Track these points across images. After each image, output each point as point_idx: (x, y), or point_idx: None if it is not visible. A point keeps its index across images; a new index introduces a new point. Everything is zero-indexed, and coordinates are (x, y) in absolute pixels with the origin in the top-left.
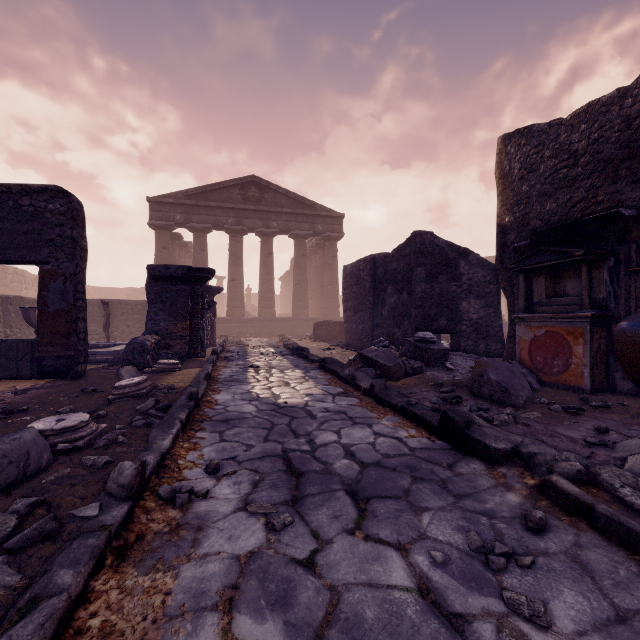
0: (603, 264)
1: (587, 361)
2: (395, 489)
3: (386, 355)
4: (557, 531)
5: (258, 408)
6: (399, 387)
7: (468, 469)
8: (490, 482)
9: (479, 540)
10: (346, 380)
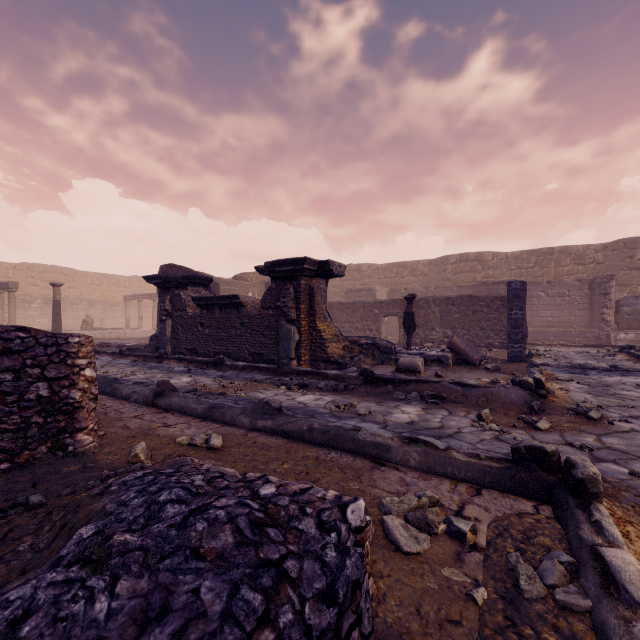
0: None
1: None
2: None
3: None
4: None
5: None
6: None
7: None
8: None
9: None
10: None
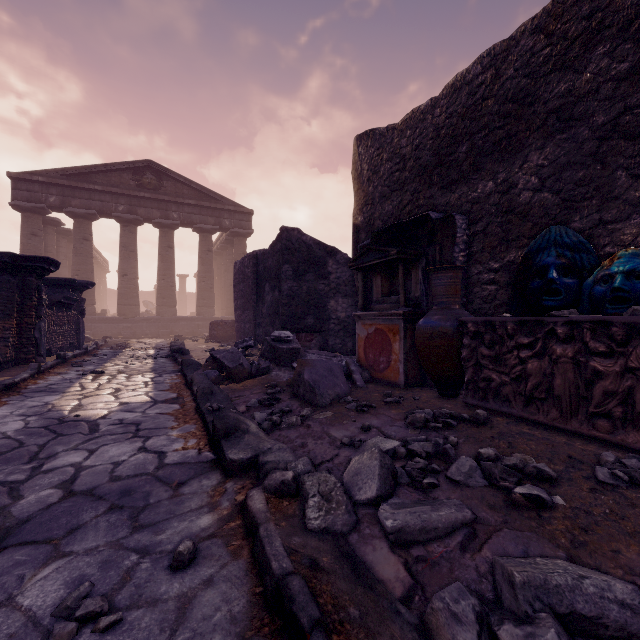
0: (418, 264)
1: (402, 357)
2: (62, 528)
3: (232, 356)
4: (206, 564)
5: (26, 425)
6: (234, 390)
7: (195, 487)
8: (202, 502)
9: (71, 598)
10: (188, 384)
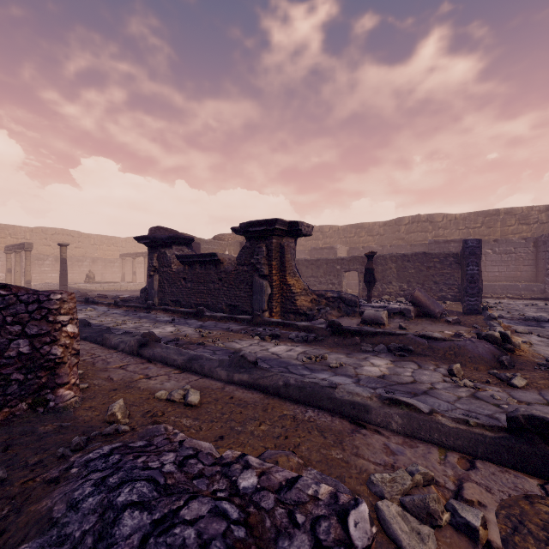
0: None
1: None
2: None
3: None
4: None
5: None
6: None
7: None
8: None
9: None
10: None
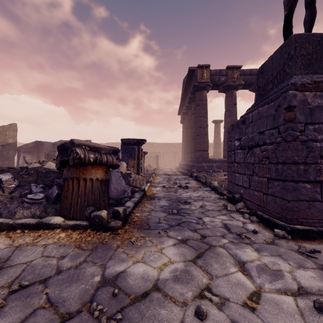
0: None
1: None
2: None
3: None
4: None
5: None
6: None
7: None
8: None
9: None
10: None
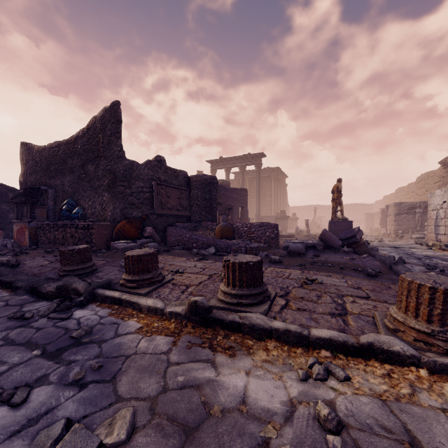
0: (38, 204)
1: (28, 237)
2: None
3: None
4: None
5: None
6: None
7: None
8: None
9: None
10: None
